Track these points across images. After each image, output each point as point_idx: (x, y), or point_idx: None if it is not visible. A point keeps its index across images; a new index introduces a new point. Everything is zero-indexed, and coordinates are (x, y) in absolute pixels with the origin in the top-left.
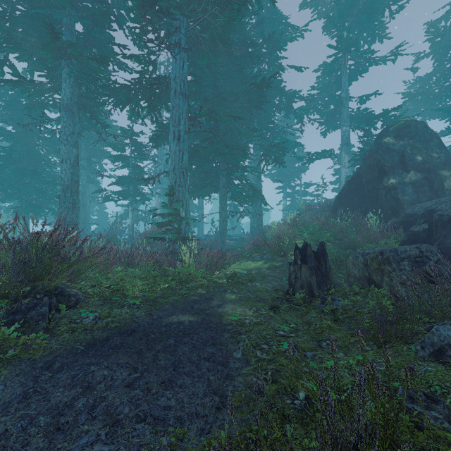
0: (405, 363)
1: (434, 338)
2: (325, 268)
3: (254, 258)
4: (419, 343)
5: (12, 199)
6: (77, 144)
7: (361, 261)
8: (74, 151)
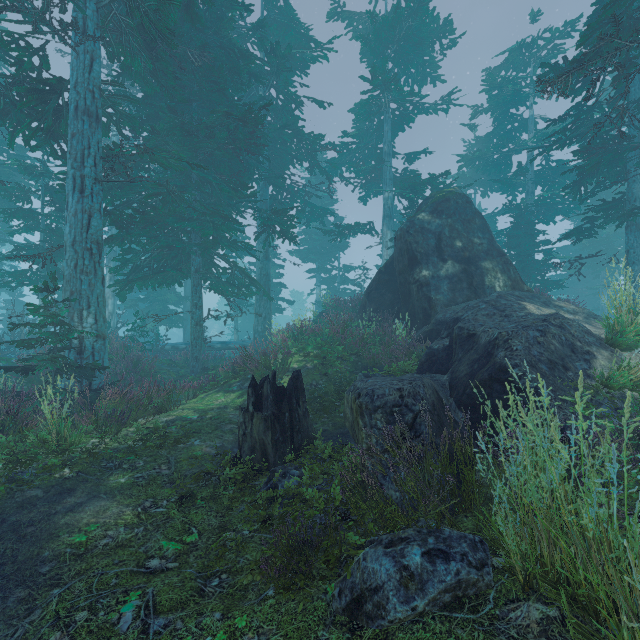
0: (298, 635)
1: (357, 575)
2: (292, 416)
3: (231, 386)
4: (340, 582)
5: None
6: None
7: (350, 400)
8: None
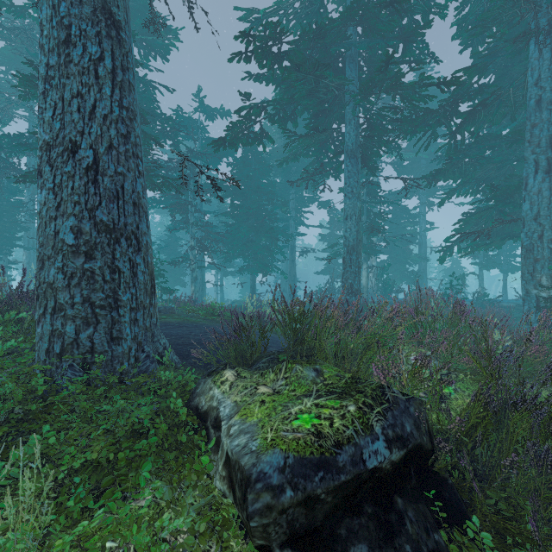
0: None
1: None
2: None
3: None
4: None
5: (238, 257)
6: (359, 195)
7: None
8: (357, 205)
